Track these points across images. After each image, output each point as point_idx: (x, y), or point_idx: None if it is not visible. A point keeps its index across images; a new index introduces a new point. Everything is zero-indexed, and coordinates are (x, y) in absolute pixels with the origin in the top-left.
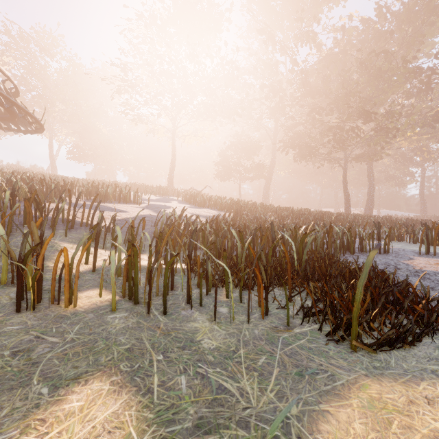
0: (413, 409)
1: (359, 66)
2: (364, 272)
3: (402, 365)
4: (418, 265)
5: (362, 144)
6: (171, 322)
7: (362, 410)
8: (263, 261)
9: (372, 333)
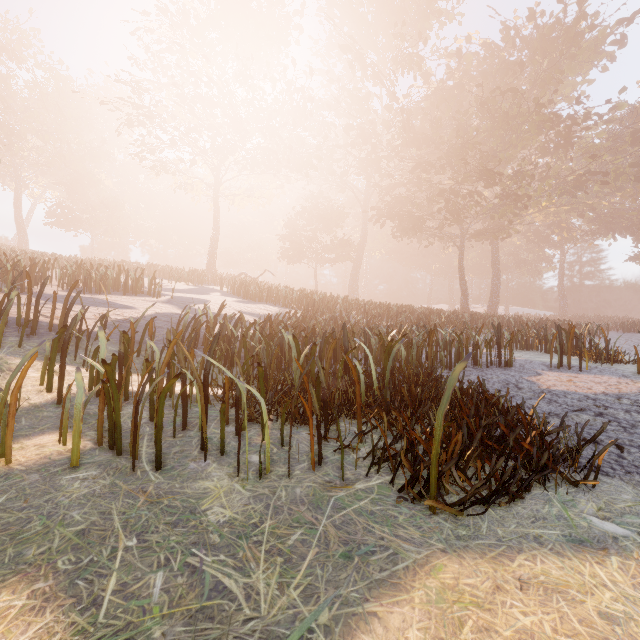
0: (498, 598)
1: (480, 107)
2: (449, 397)
3: (497, 531)
4: (545, 383)
5: (484, 216)
6: (167, 481)
7: (426, 607)
8: (322, 383)
9: (462, 485)
